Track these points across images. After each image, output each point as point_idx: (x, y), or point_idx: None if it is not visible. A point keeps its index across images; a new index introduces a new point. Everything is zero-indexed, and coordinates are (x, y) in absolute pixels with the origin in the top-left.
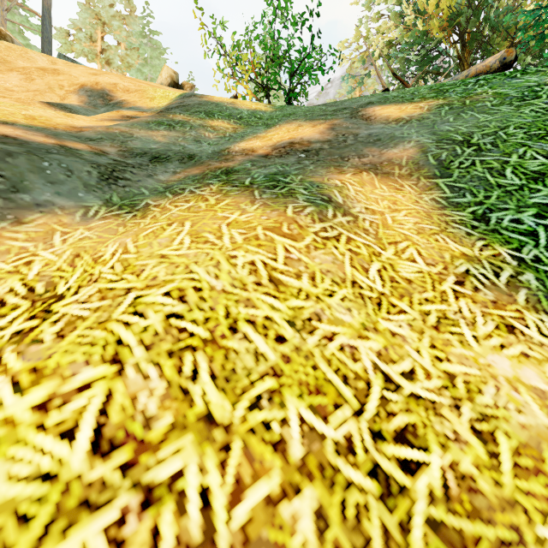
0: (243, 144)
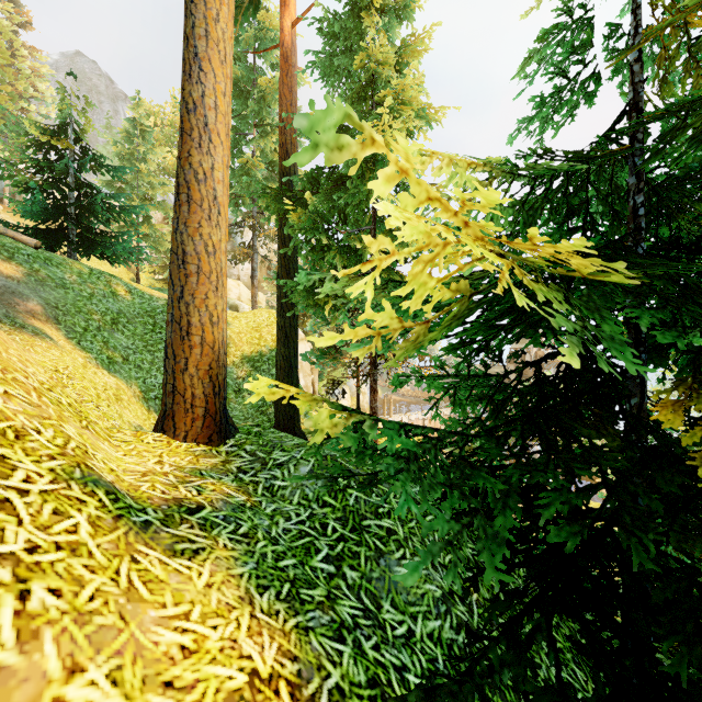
0: None
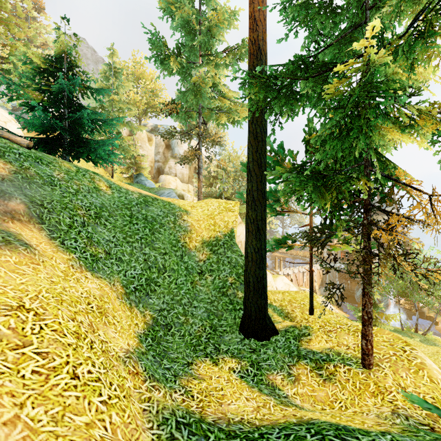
0: None
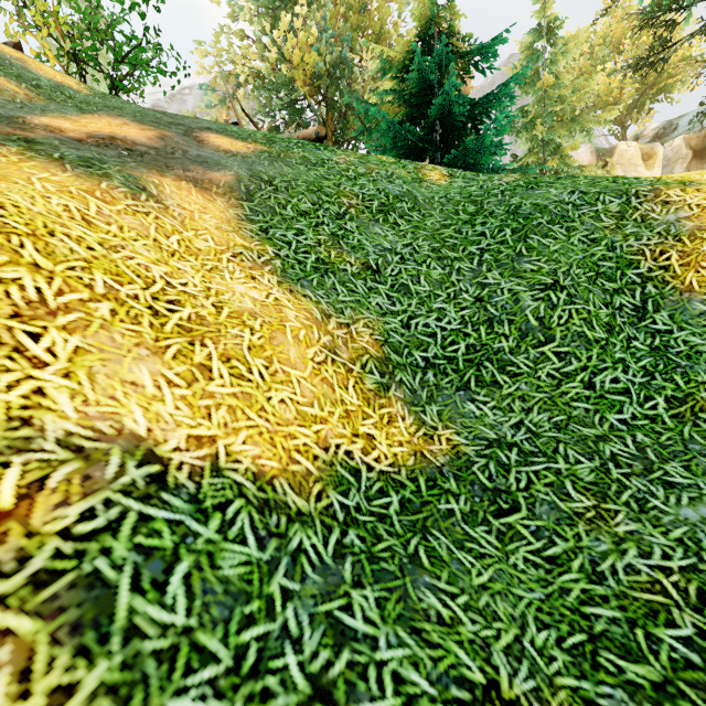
0: (46, 119)
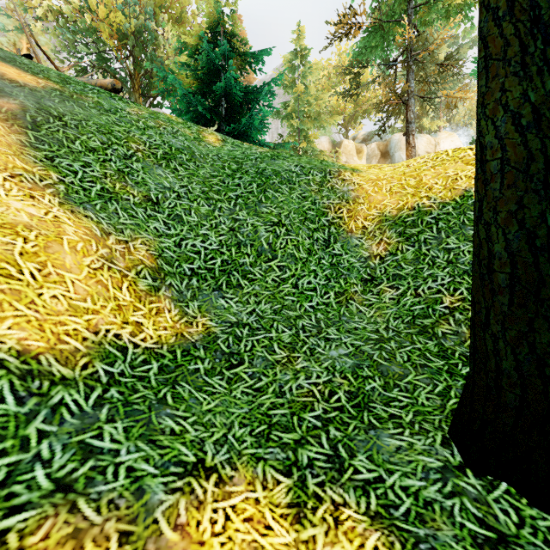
0: None
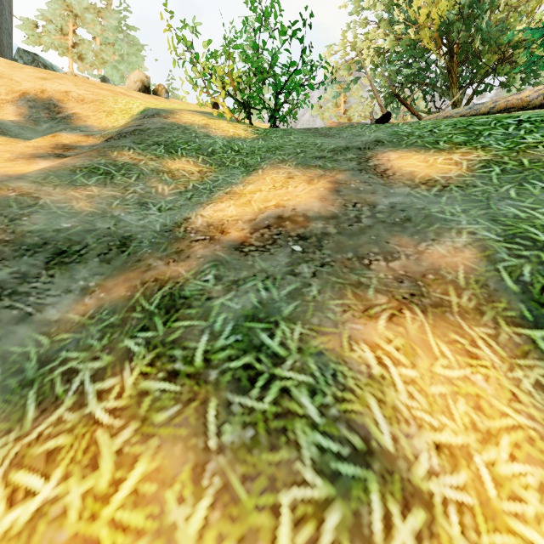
0: (210, 210)
